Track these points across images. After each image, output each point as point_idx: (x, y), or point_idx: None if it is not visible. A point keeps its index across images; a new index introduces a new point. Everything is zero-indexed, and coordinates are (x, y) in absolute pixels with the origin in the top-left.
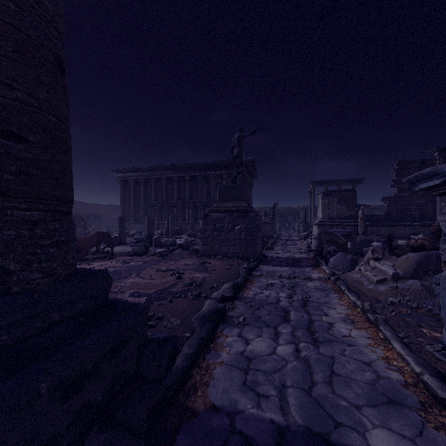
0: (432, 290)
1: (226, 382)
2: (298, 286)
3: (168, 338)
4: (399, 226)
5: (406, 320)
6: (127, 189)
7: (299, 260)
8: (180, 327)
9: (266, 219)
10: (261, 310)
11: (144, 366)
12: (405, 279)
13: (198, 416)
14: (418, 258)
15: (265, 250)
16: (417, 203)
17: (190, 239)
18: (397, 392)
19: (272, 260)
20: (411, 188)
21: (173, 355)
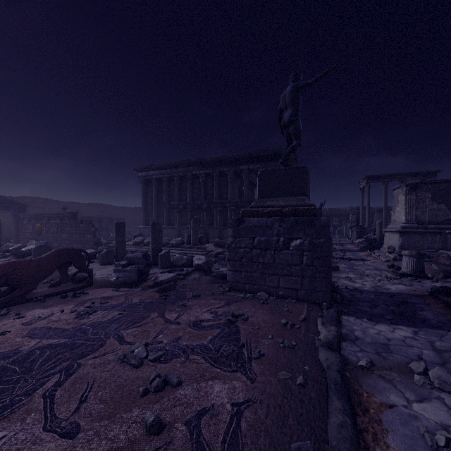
0: None
1: None
2: None
3: None
4: None
5: None
6: (149, 189)
7: (407, 301)
8: None
9: None
10: None
11: None
12: None
13: None
14: None
15: None
16: None
17: (217, 250)
18: None
19: (354, 298)
20: None
21: None
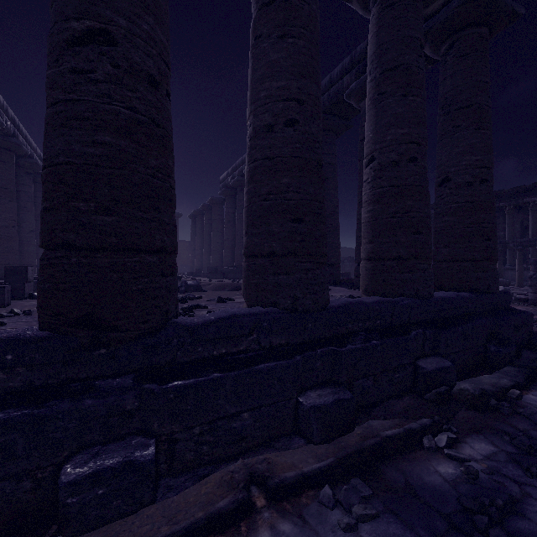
0: None
1: None
2: None
3: None
4: None
5: None
6: None
7: None
8: None
9: None
10: None
11: (534, 342)
12: None
13: None
14: None
15: None
16: None
17: None
18: None
19: None
20: None
21: None
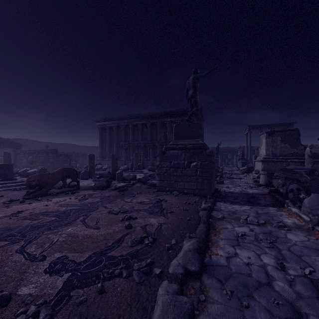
0: None
1: None
2: (278, 240)
3: None
4: None
5: None
6: (104, 134)
7: (254, 196)
8: None
9: None
10: (254, 309)
11: None
12: None
13: None
14: None
15: (216, 184)
16: None
17: (150, 173)
18: None
19: (227, 195)
20: None
21: None
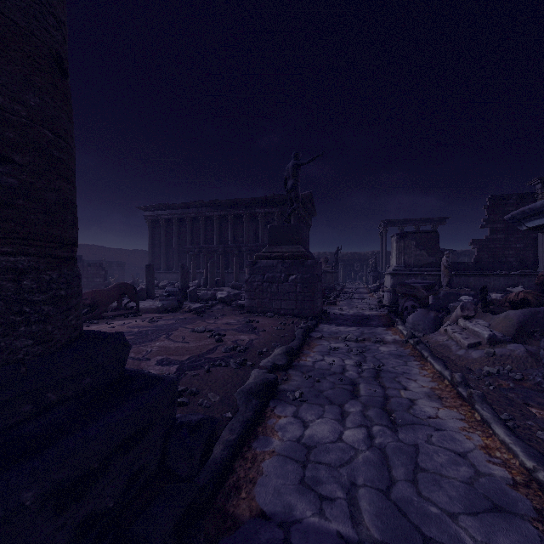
0: (540, 357)
1: (278, 480)
2: (368, 351)
3: (203, 421)
4: (493, 275)
5: (509, 397)
6: (156, 230)
7: (368, 318)
8: (220, 405)
9: (327, 268)
10: (323, 382)
11: (171, 458)
12: (505, 343)
13: (242, 526)
14: (521, 317)
15: (327, 305)
16: (514, 247)
17: (234, 292)
18: (503, 495)
19: (335, 318)
20: (507, 229)
21: (209, 443)
